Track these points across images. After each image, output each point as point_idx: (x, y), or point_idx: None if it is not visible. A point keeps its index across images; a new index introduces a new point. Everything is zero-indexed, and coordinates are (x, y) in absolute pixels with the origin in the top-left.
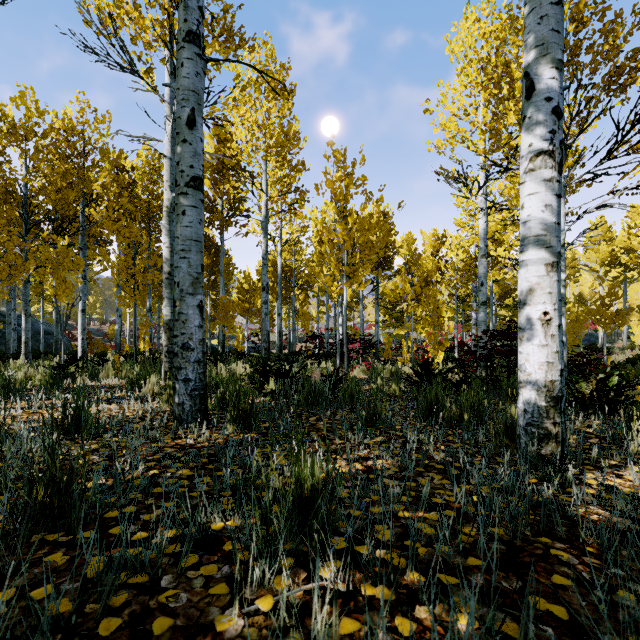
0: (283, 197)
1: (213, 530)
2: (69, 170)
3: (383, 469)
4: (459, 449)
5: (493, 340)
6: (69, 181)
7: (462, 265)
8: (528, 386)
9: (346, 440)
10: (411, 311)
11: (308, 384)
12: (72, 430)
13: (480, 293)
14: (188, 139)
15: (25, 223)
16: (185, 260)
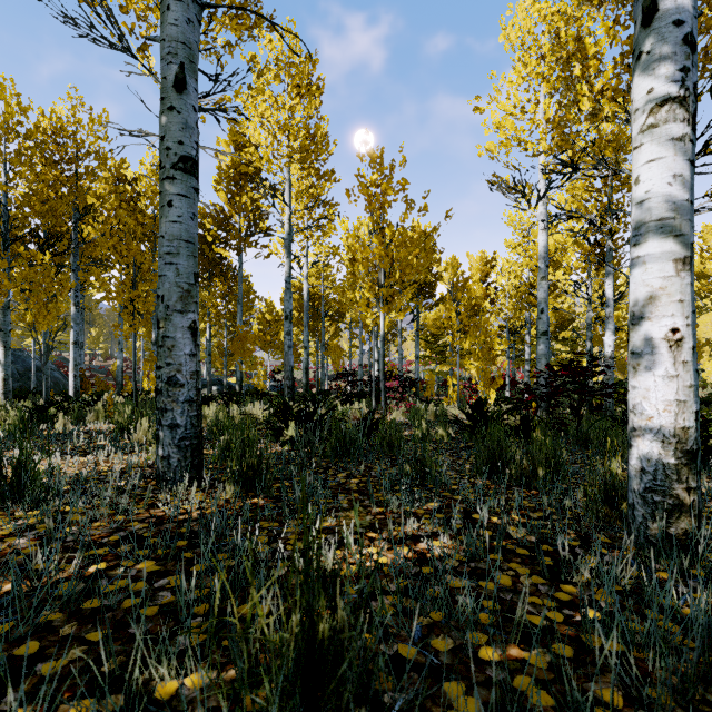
0: (310, 212)
1: (156, 699)
2: (58, 177)
3: (442, 557)
4: (557, 530)
5: (559, 376)
6: (58, 190)
7: (512, 293)
8: (648, 435)
9: (386, 507)
10: (457, 344)
11: (336, 430)
12: (8, 496)
13: (540, 321)
14: (176, 106)
15: (3, 238)
16: (172, 266)
